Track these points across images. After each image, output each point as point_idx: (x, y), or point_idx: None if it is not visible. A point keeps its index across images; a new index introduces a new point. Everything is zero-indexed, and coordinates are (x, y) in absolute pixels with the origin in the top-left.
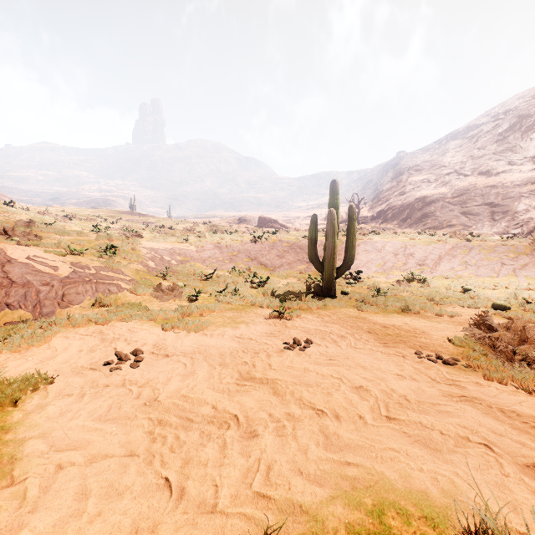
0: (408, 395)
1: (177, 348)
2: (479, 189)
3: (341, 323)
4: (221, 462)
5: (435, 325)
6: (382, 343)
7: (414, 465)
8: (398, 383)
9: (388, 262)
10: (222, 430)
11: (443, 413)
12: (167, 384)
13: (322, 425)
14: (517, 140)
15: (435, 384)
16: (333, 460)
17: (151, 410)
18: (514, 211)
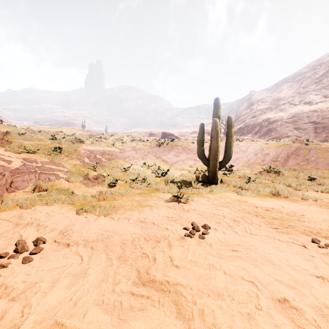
0: None
1: (82, 234)
2: (305, 113)
3: (229, 207)
4: None
5: (308, 208)
6: (273, 228)
7: None
8: (326, 292)
9: (251, 159)
10: None
11: None
12: (48, 293)
13: None
14: None
15: None
16: None
17: None
18: None
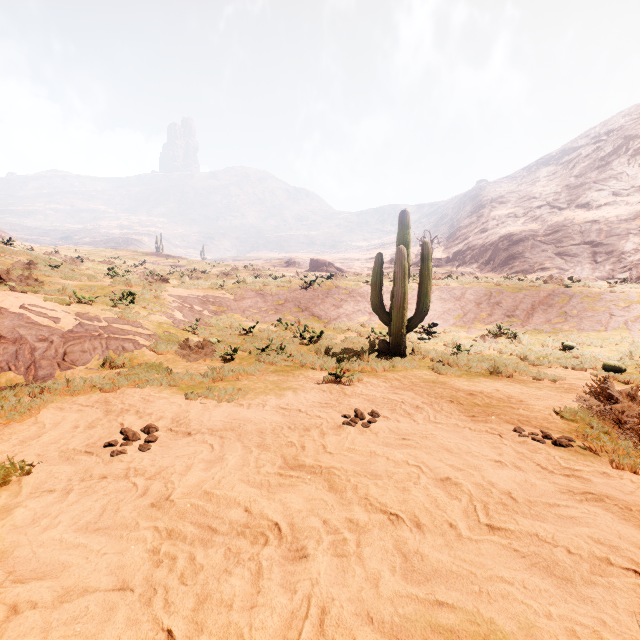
0: (513, 492)
1: (203, 423)
2: (577, 225)
3: (415, 390)
4: (253, 601)
5: (535, 392)
6: (469, 417)
7: (538, 607)
8: (497, 473)
9: (469, 313)
10: (257, 546)
11: (565, 519)
12: (186, 474)
13: (398, 538)
14: (623, 166)
15: (547, 475)
16: (418, 597)
17: (160, 514)
18: (621, 252)
